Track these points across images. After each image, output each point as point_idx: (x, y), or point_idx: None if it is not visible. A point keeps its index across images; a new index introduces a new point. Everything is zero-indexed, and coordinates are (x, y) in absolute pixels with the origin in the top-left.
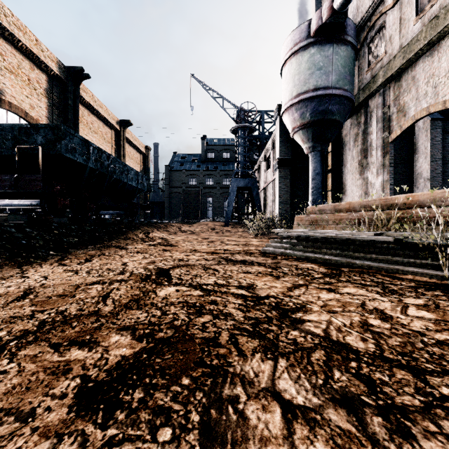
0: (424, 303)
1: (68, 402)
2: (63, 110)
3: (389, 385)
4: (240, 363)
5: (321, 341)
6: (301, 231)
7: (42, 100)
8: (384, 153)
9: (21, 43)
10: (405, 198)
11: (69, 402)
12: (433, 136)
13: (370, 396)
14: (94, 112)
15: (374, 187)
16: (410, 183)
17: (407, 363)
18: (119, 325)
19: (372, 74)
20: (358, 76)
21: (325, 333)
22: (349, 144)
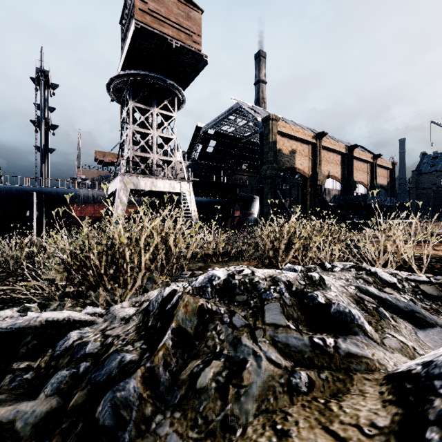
0: None
1: None
2: (346, 167)
3: None
4: None
5: None
6: None
7: (339, 167)
8: None
9: (334, 150)
10: None
11: None
12: None
13: None
14: (358, 159)
15: None
16: None
17: None
18: None
19: None
20: None
21: None
22: None
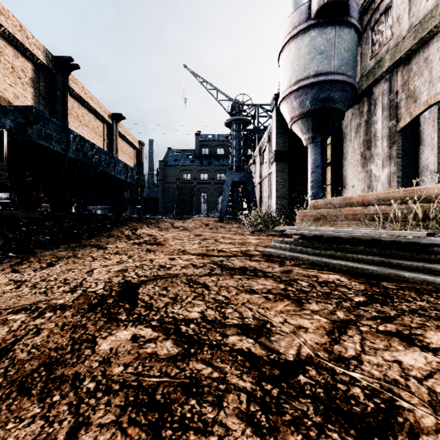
0: None
1: None
2: (51, 101)
3: None
4: None
5: None
6: (314, 229)
7: (27, 90)
8: (391, 143)
9: (3, 28)
10: None
11: None
12: None
13: None
14: (84, 105)
15: (379, 180)
16: (415, 176)
17: None
18: None
19: (377, 59)
20: (361, 62)
21: None
22: (349, 135)
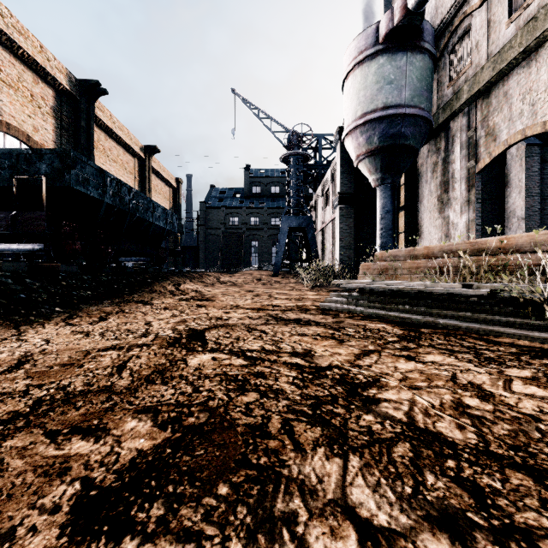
0: (532, 375)
1: (60, 519)
2: (74, 133)
3: (503, 495)
4: (297, 462)
5: (404, 429)
6: (369, 283)
7: (48, 121)
8: (470, 186)
9: (22, 50)
10: (498, 242)
11: (61, 519)
12: (529, 166)
13: (479, 513)
14: (112, 136)
15: (457, 228)
16: (501, 223)
17: (522, 461)
18: (137, 406)
19: (455, 89)
20: (438, 91)
21: (409, 418)
22: (425, 175)
